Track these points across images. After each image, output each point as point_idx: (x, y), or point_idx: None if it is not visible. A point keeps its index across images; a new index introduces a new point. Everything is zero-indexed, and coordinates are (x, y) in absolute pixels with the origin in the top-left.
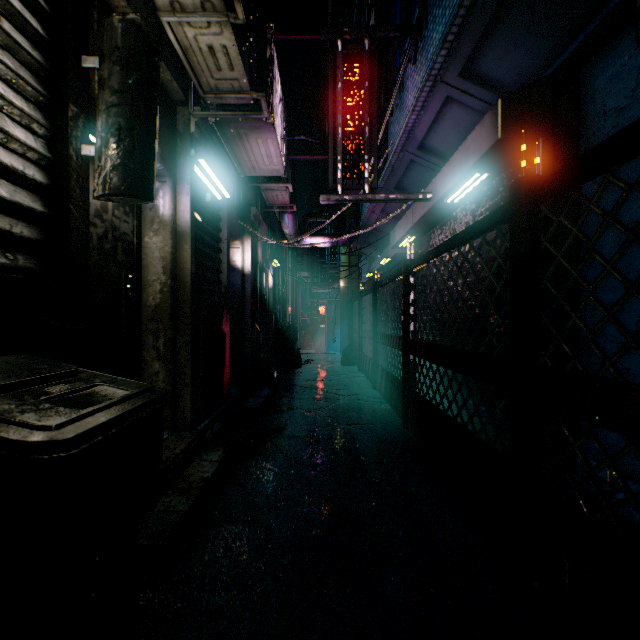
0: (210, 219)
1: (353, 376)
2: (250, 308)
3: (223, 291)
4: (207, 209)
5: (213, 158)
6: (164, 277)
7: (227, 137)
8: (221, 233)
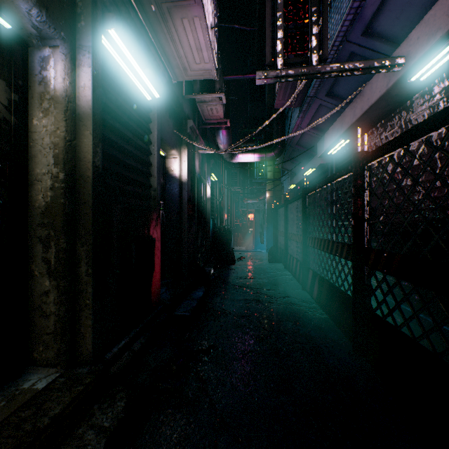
0: (133, 114)
1: (280, 274)
2: (187, 213)
3: (153, 195)
4: (130, 103)
5: (133, 41)
6: (55, 169)
7: (150, 19)
8: (151, 135)
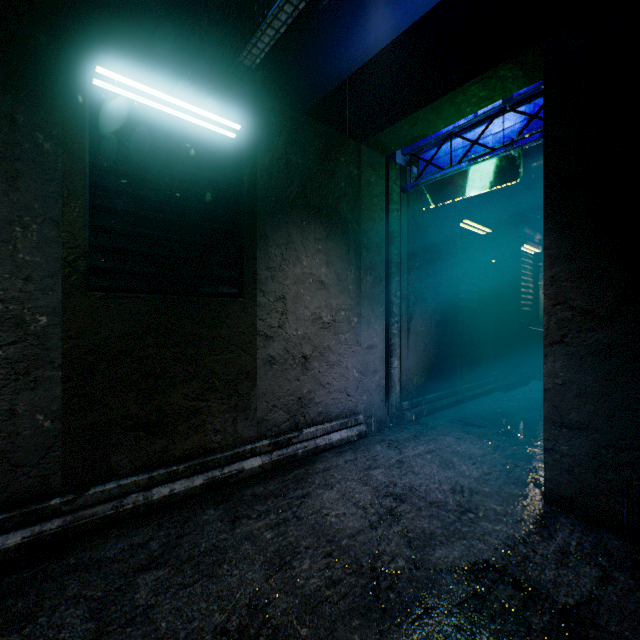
0: None
1: None
2: None
3: None
4: None
5: None
6: None
7: None
8: None
